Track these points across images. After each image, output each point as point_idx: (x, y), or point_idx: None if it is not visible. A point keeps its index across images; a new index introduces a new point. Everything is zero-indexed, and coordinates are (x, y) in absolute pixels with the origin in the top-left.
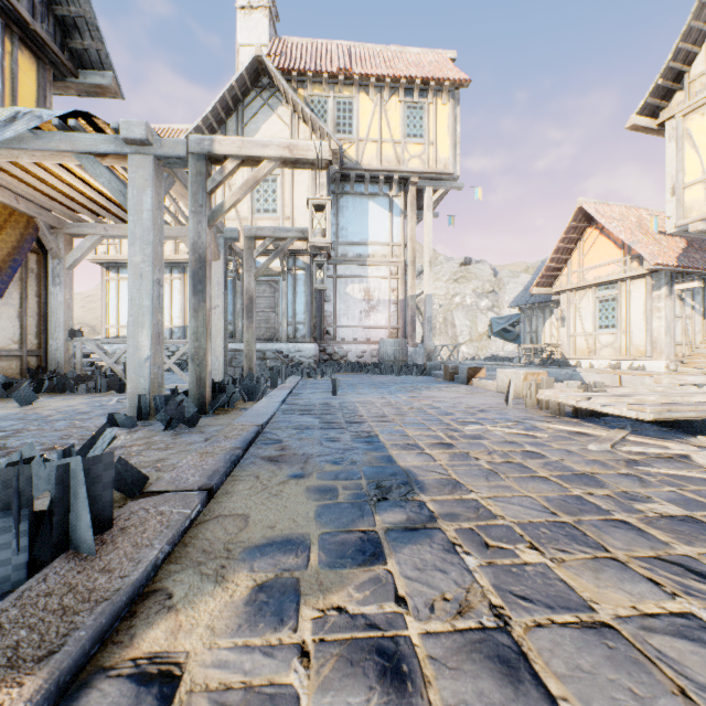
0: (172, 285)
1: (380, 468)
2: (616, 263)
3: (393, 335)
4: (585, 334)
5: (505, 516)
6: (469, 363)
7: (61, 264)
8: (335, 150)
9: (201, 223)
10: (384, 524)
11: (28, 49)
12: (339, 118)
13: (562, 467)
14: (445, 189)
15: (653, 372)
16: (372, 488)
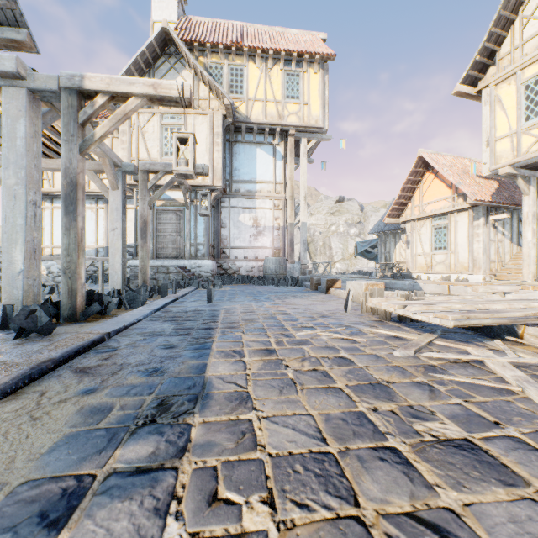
0: (98, 213)
1: (182, 379)
2: (446, 199)
3: (276, 254)
4: (424, 254)
5: (267, 446)
6: (338, 276)
7: None
8: (228, 106)
9: (72, 150)
10: (116, 463)
11: None
12: (232, 81)
13: (362, 375)
14: (316, 140)
15: (473, 283)
16: (151, 406)
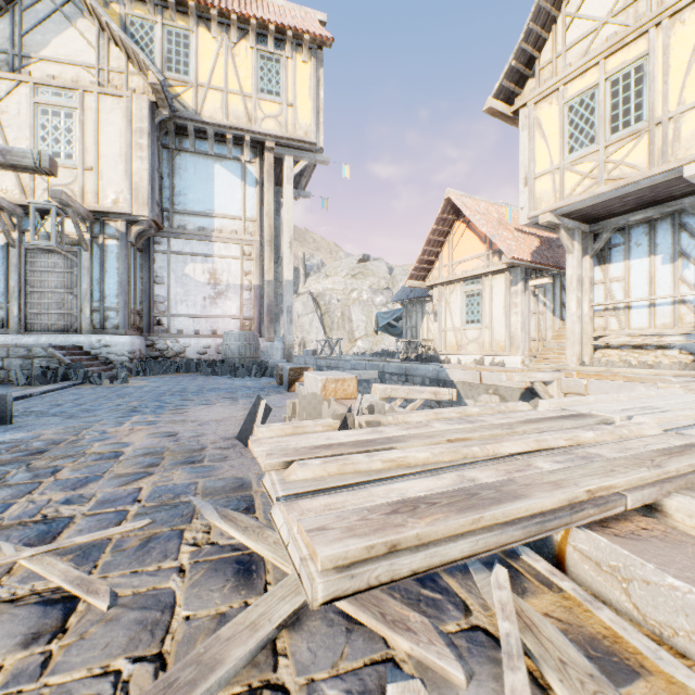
0: None
1: None
2: (480, 257)
3: (246, 327)
4: (454, 329)
5: None
6: (349, 359)
7: None
8: (156, 86)
9: None
10: None
11: None
12: (171, 52)
13: None
14: (308, 161)
15: (509, 368)
16: None
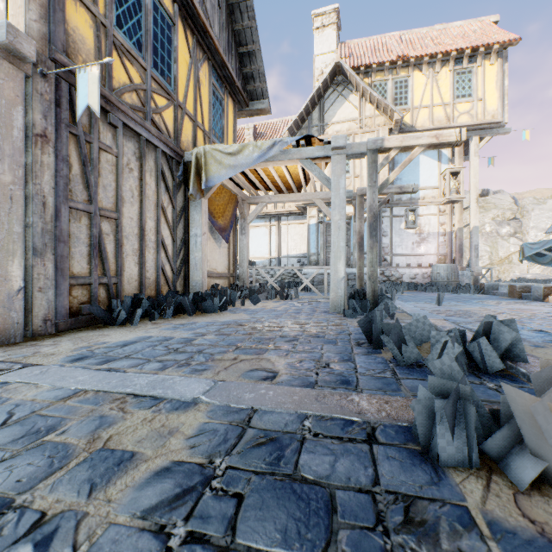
0: (270, 229)
1: None
2: None
3: (441, 261)
4: None
5: None
6: (504, 284)
7: (245, 221)
8: (397, 120)
9: (374, 193)
10: None
11: (230, 97)
12: (396, 94)
13: None
14: (491, 136)
15: None
16: None
